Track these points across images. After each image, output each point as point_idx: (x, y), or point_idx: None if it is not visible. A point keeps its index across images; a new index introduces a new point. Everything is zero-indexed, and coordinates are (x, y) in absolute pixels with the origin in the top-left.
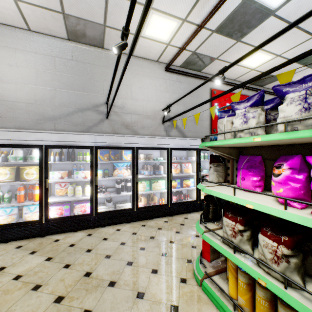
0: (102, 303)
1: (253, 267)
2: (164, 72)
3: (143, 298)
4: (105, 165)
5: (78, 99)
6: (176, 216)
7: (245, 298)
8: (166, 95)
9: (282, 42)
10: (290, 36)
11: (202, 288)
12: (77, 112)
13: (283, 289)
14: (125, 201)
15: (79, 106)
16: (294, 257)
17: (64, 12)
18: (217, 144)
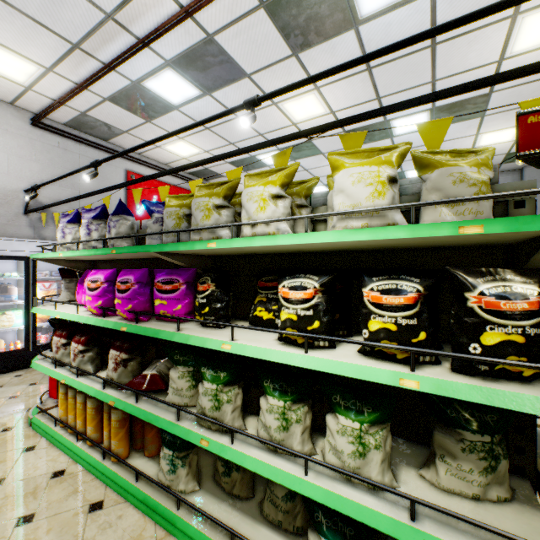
0: None
1: (63, 373)
2: (30, 126)
3: None
4: None
5: None
6: None
7: (64, 407)
8: (34, 166)
9: (203, 139)
10: (208, 136)
11: (33, 427)
12: None
13: (75, 378)
14: None
15: None
16: (90, 352)
17: None
18: (41, 256)
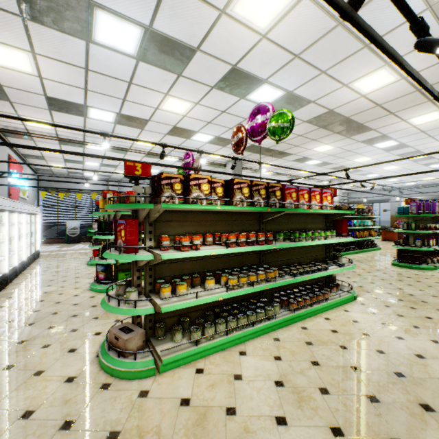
0: None
1: None
2: None
3: None
4: None
5: None
6: (30, 268)
7: None
8: None
9: None
10: None
11: None
12: None
13: None
14: None
15: None
16: None
17: (3, 86)
18: None
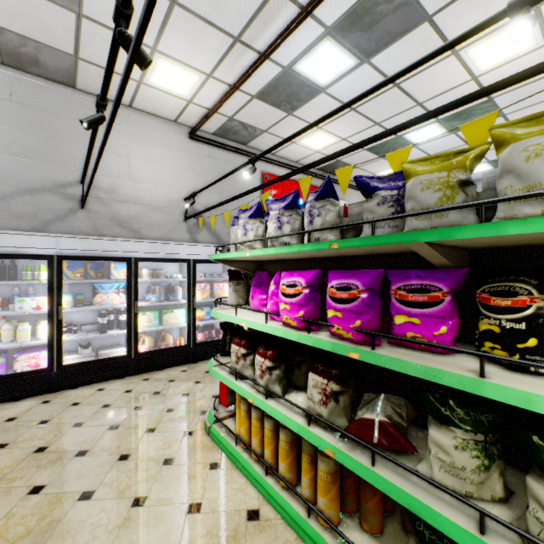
0: (64, 475)
1: (247, 389)
2: (187, 140)
3: (128, 459)
4: (78, 287)
5: (24, 171)
6: (203, 362)
7: (245, 426)
8: (191, 176)
9: (344, 124)
10: (350, 119)
11: (210, 437)
12: (21, 195)
13: (264, 400)
14: (116, 345)
15: (26, 184)
16: (277, 369)
17: None
18: (221, 257)
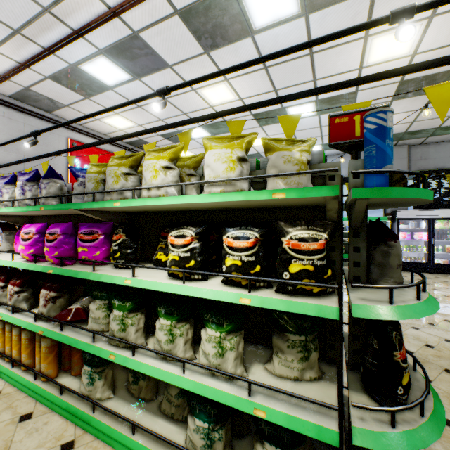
0: None
1: (0, 311)
2: None
3: None
4: None
5: None
6: None
7: (2, 340)
8: None
9: (136, 115)
10: (140, 112)
11: None
12: None
13: (11, 314)
14: None
15: None
16: (25, 292)
17: None
18: None
